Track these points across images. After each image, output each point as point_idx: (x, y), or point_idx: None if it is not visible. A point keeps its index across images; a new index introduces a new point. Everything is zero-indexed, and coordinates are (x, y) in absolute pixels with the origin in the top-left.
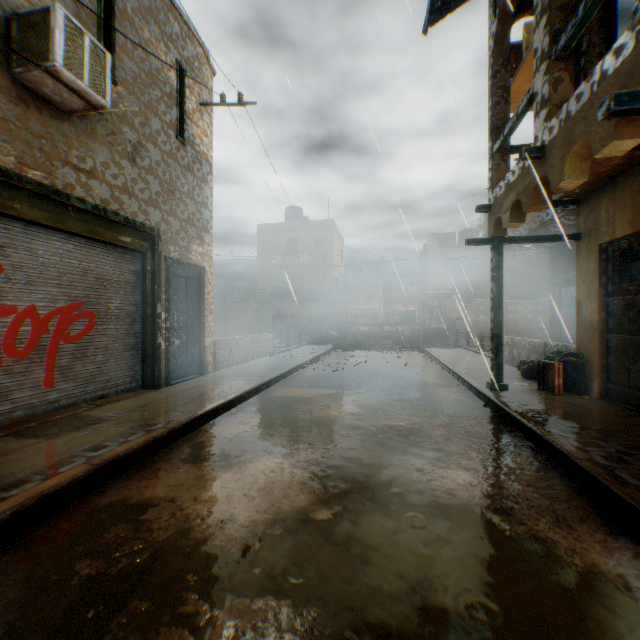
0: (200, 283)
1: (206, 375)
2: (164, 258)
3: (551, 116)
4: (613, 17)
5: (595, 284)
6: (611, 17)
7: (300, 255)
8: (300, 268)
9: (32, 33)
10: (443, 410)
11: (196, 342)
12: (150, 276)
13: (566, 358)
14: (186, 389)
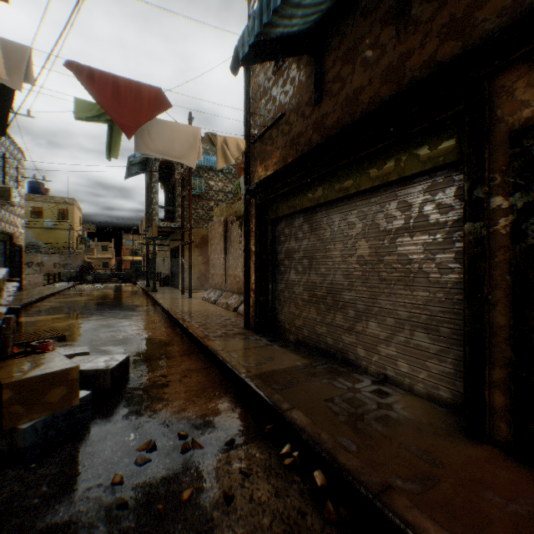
0: (23, 251)
1: (25, 290)
2: (15, 243)
3: (150, 225)
4: (174, 194)
5: (170, 258)
6: (173, 193)
7: (46, 220)
8: (46, 229)
9: (4, 191)
10: (129, 291)
11: (20, 276)
12: (10, 250)
13: (166, 277)
14: (28, 292)
